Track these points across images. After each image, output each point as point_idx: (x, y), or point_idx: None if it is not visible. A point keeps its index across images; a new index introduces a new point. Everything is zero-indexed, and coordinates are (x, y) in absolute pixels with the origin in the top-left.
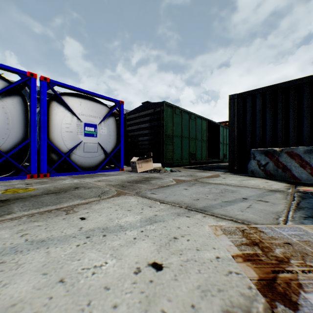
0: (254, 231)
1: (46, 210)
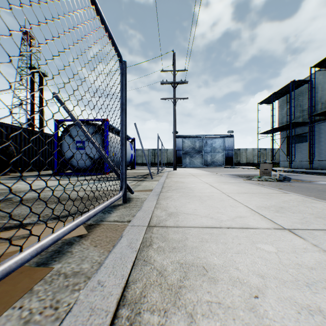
0: (30, 181)
1: (1, 190)
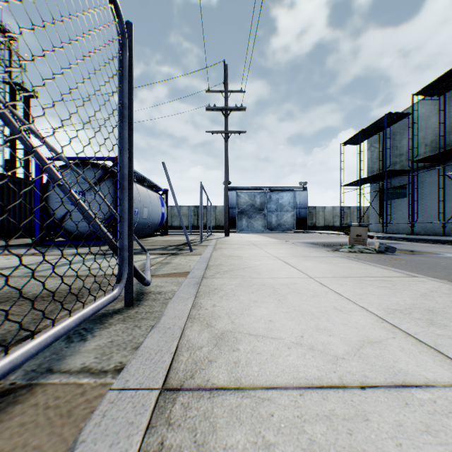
0: None
1: None
